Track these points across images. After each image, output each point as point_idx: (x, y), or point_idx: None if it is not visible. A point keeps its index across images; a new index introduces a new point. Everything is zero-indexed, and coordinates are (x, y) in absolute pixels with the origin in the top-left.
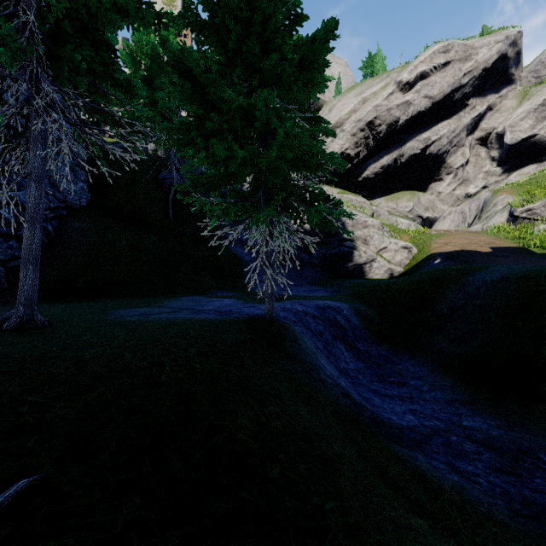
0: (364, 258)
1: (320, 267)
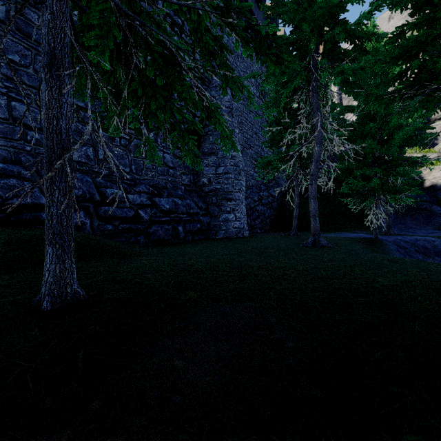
0: None
1: None
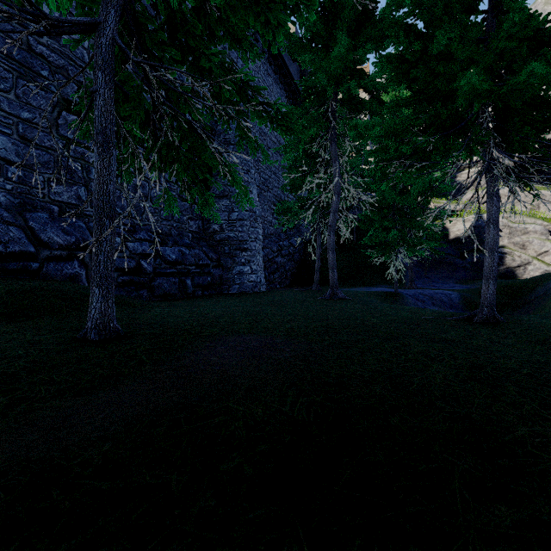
0: (518, 261)
1: (472, 270)
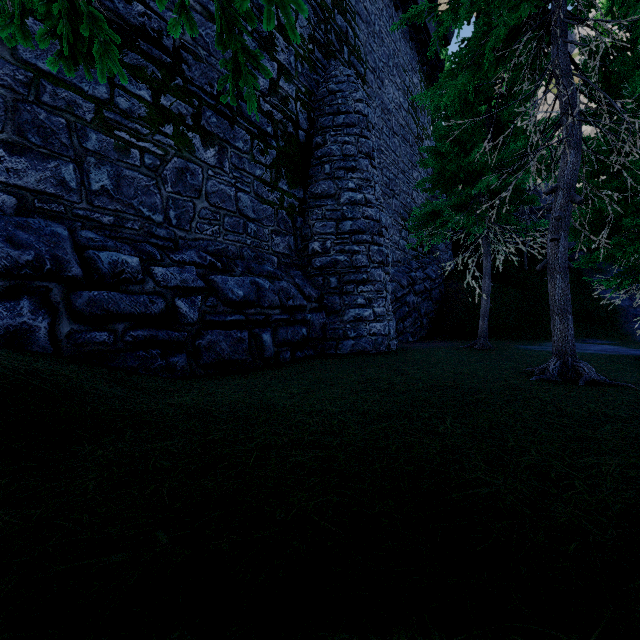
0: None
1: None
